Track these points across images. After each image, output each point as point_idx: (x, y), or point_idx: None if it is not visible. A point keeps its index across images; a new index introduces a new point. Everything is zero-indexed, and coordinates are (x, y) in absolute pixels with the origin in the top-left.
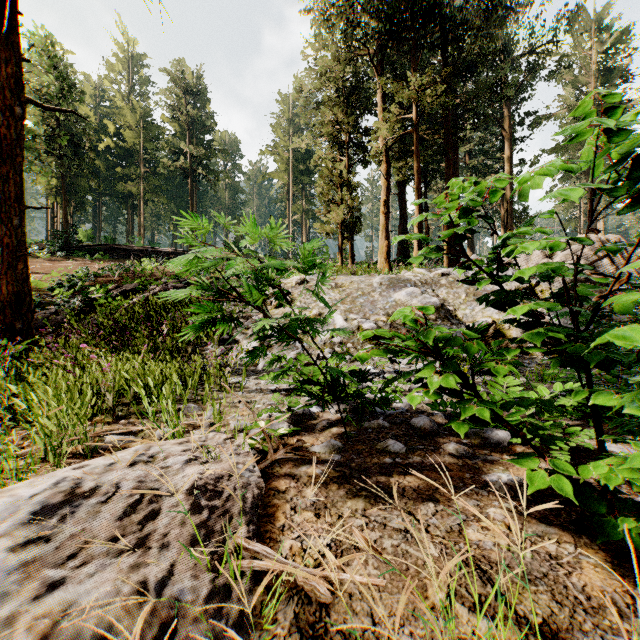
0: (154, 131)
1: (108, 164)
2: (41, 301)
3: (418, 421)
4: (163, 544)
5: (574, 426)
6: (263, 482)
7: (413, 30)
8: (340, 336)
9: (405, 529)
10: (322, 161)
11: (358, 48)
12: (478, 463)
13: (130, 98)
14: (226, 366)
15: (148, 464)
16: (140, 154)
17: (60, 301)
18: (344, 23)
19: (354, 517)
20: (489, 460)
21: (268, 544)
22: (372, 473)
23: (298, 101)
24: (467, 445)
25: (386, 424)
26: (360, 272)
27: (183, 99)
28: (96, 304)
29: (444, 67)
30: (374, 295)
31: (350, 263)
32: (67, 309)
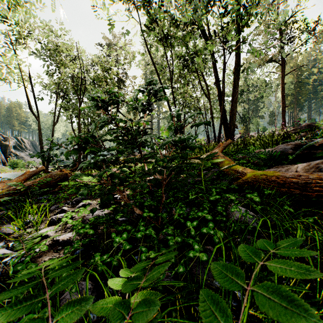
0: None
1: (313, 86)
2: None
3: None
4: None
5: None
6: None
7: None
8: None
9: None
10: None
11: None
12: None
13: None
14: None
15: None
16: None
17: None
18: None
19: None
20: None
21: None
22: None
23: None
24: None
25: None
26: None
27: None
28: None
29: None
30: None
31: None
32: None
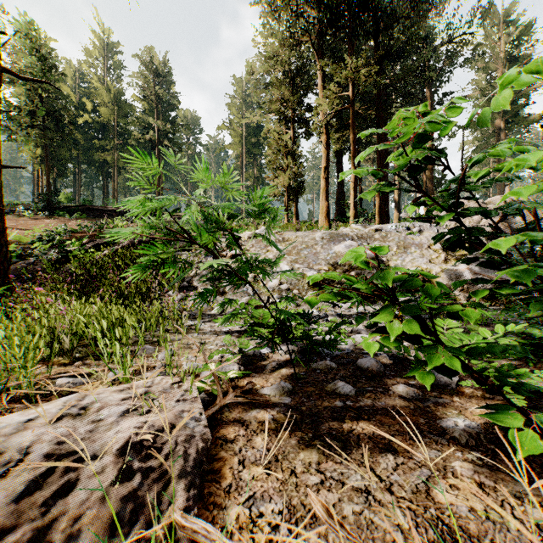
0: (126, 108)
1: (86, 137)
2: (23, 253)
3: (365, 362)
4: (70, 534)
5: (515, 366)
6: (209, 432)
7: (350, 19)
8: (287, 283)
9: (366, 489)
10: (271, 133)
11: (302, 35)
12: (430, 406)
13: (105, 80)
14: (185, 310)
15: (77, 418)
16: (114, 128)
17: (38, 253)
18: (290, 13)
19: (308, 473)
20: (440, 403)
21: (211, 511)
22: (324, 418)
23: (250, 82)
24: (415, 386)
25: (333, 365)
26: (304, 228)
27: (151, 81)
28: (71, 255)
29: (376, 52)
30: (317, 248)
31: (295, 221)
32: (44, 260)
